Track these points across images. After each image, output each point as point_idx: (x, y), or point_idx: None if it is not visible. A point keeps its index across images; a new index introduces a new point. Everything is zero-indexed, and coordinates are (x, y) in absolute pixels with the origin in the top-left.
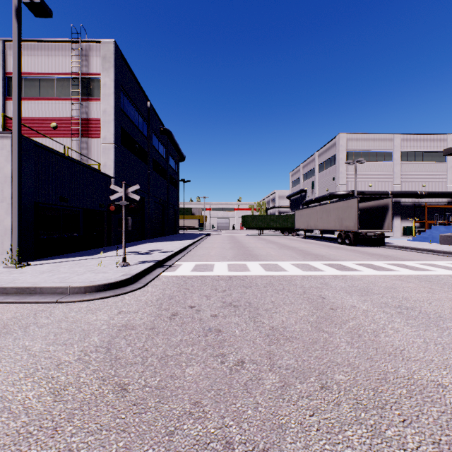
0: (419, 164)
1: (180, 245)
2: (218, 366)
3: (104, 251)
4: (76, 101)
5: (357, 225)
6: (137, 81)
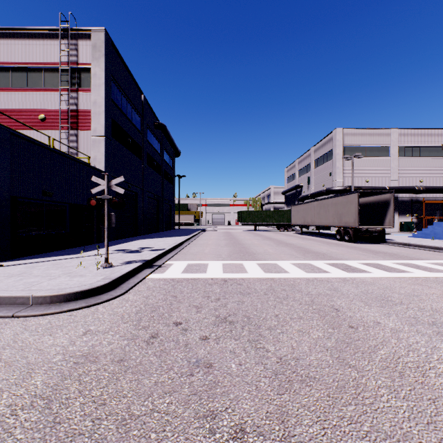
0: (417, 159)
1: (173, 242)
2: (205, 442)
3: (91, 248)
4: (65, 92)
5: (358, 221)
6: (130, 73)
